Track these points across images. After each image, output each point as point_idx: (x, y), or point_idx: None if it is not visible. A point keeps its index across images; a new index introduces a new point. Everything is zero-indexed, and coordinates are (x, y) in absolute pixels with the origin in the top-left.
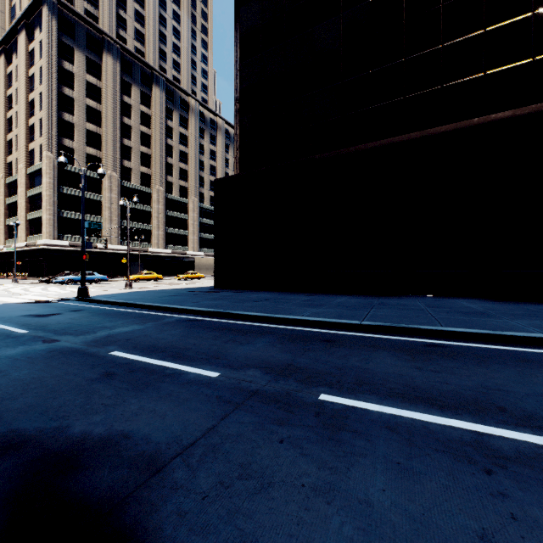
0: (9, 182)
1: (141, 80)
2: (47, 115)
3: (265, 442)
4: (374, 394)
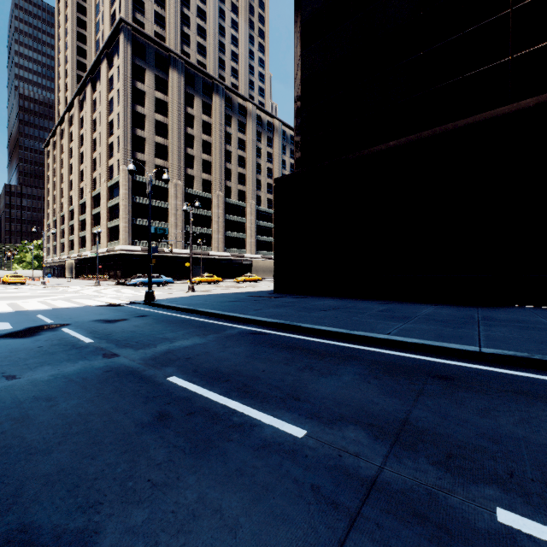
0: (94, 196)
1: (202, 90)
2: (123, 133)
3: None
4: None
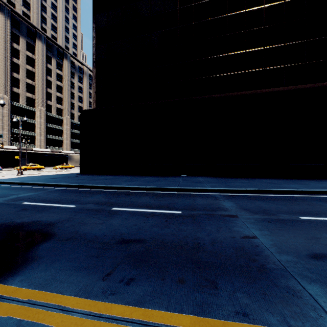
0: None
1: (27, 34)
2: None
3: (88, 218)
4: (132, 207)
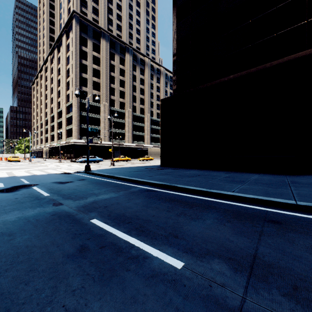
0: (59, 111)
1: (119, 51)
2: (74, 75)
3: None
4: None
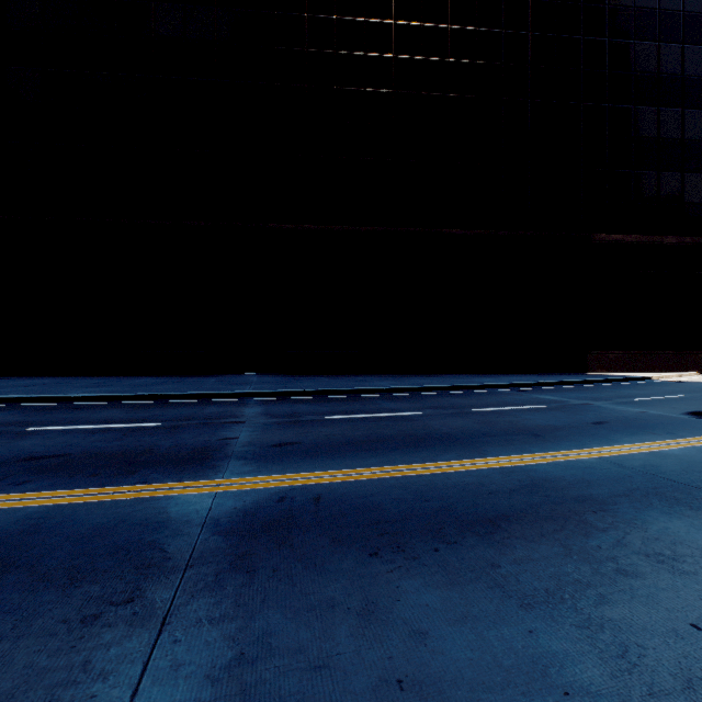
0: None
1: None
2: None
3: None
4: (74, 424)
